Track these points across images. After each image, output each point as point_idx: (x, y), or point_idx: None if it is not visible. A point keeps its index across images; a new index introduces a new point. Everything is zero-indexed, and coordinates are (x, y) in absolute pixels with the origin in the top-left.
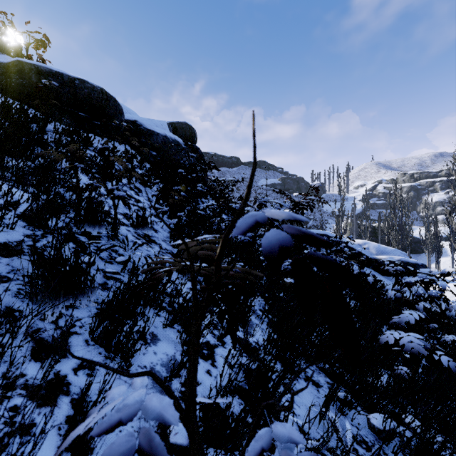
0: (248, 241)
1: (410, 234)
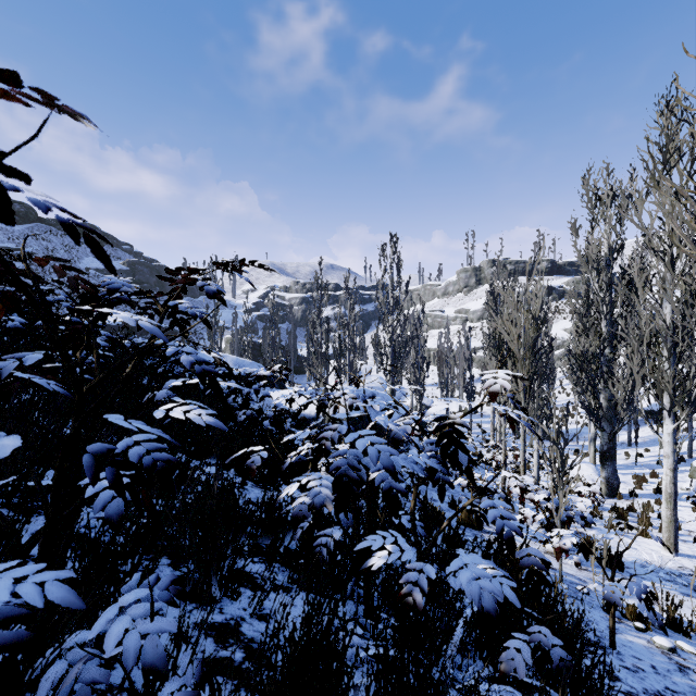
0: (23, 332)
1: (294, 351)
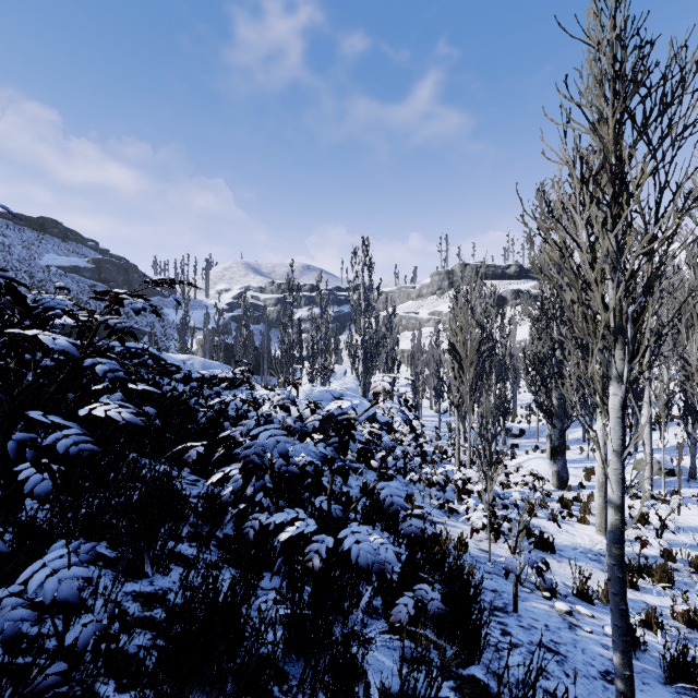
0: None
1: (268, 353)
